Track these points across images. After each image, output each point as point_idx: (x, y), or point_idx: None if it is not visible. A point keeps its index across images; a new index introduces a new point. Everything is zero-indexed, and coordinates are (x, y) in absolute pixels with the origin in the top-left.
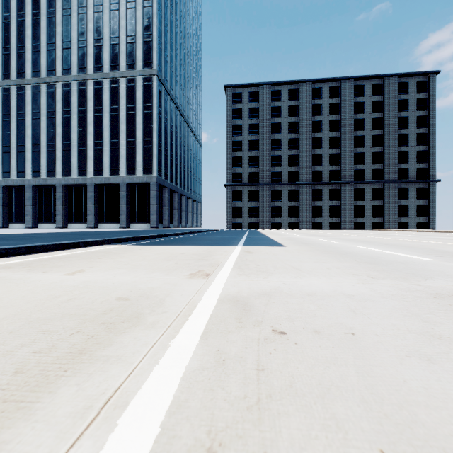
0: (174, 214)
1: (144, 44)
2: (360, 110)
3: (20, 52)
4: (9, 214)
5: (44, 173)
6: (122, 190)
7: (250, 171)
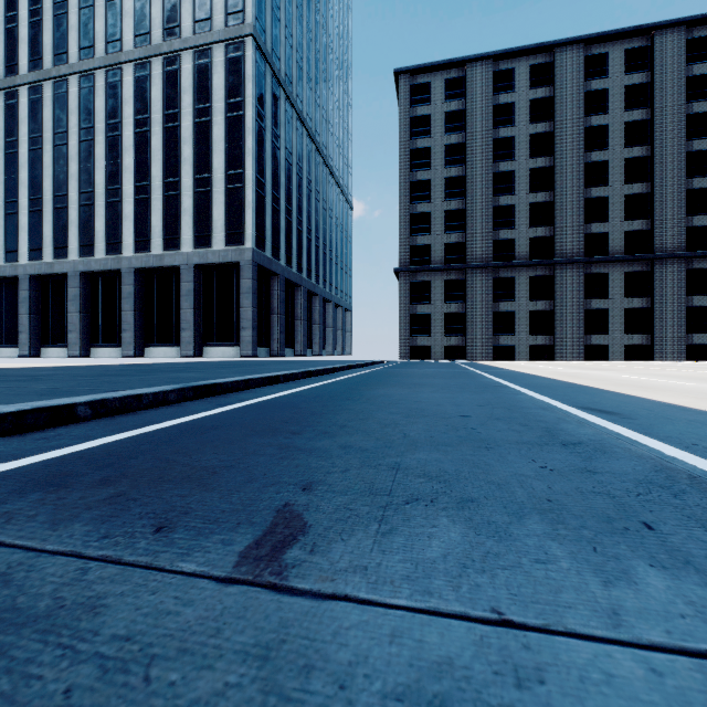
0: (296, 330)
1: None
2: (701, 94)
3: (11, 27)
4: None
5: (48, 252)
6: (186, 279)
7: (447, 241)
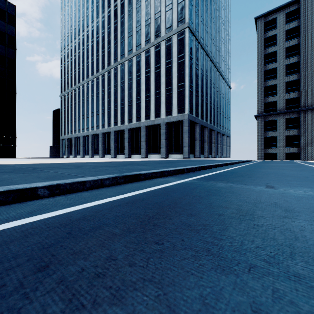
0: (204, 146)
1: (178, 6)
2: None
3: (109, 50)
4: (105, 150)
5: (119, 123)
6: (162, 128)
7: (287, 97)
